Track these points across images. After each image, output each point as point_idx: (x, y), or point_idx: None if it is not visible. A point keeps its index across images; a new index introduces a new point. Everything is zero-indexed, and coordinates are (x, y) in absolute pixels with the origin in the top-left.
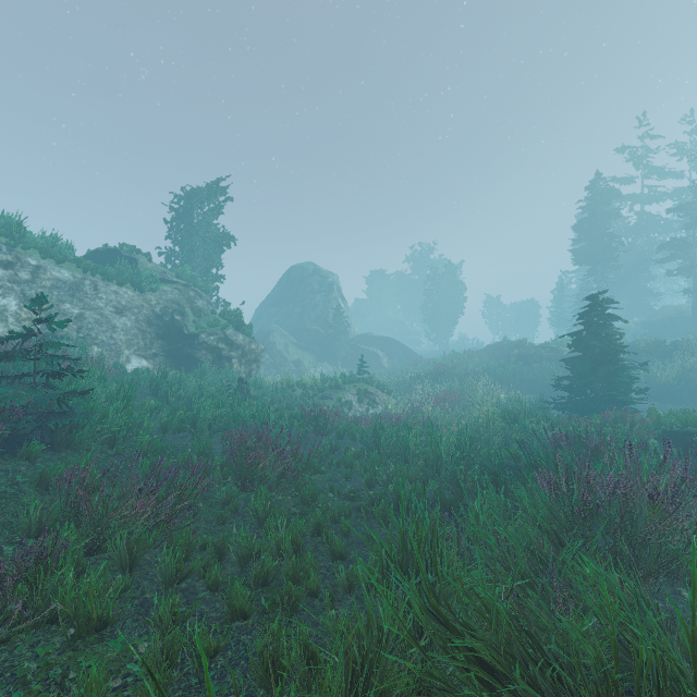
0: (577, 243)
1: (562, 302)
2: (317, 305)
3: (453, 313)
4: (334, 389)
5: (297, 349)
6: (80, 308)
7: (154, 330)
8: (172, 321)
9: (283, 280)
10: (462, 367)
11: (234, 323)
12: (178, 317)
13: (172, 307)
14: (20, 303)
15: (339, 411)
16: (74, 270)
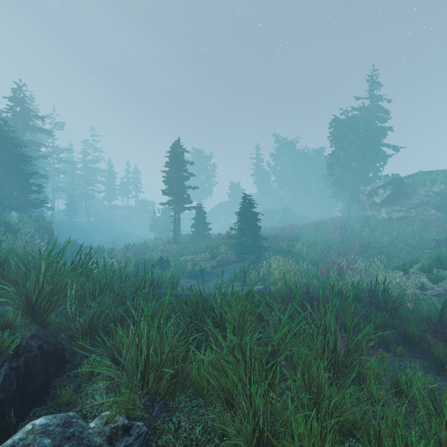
0: None
1: None
2: None
3: None
4: None
5: None
6: None
7: None
8: None
9: None
10: None
11: None
12: None
13: None
14: None
15: None
16: None
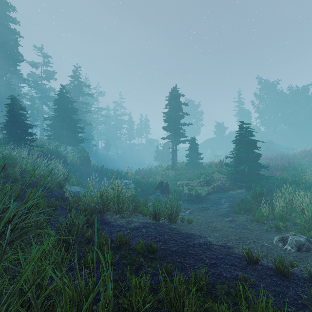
0: None
1: None
2: None
3: None
4: None
5: None
6: None
7: None
8: None
9: None
10: None
11: None
12: None
13: None
14: None
15: None
16: None
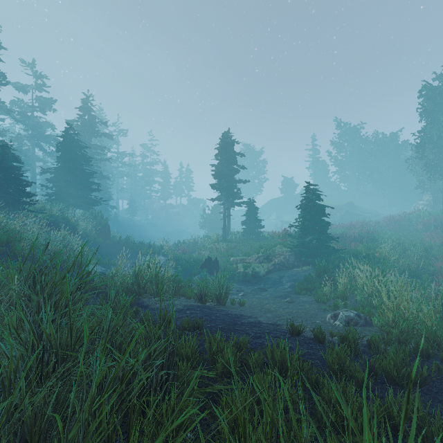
0: None
1: None
2: None
3: None
4: None
5: None
6: None
7: None
8: None
9: None
10: None
11: None
12: None
13: None
14: None
15: None
16: None
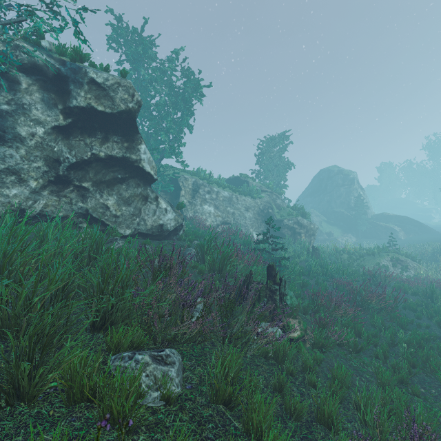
0: None
1: None
2: (341, 194)
3: None
4: (371, 256)
5: (328, 224)
6: (233, 209)
7: (260, 218)
8: (268, 213)
9: (315, 179)
10: None
11: (300, 213)
12: (270, 210)
13: (267, 205)
14: (214, 209)
15: (378, 271)
16: (228, 191)
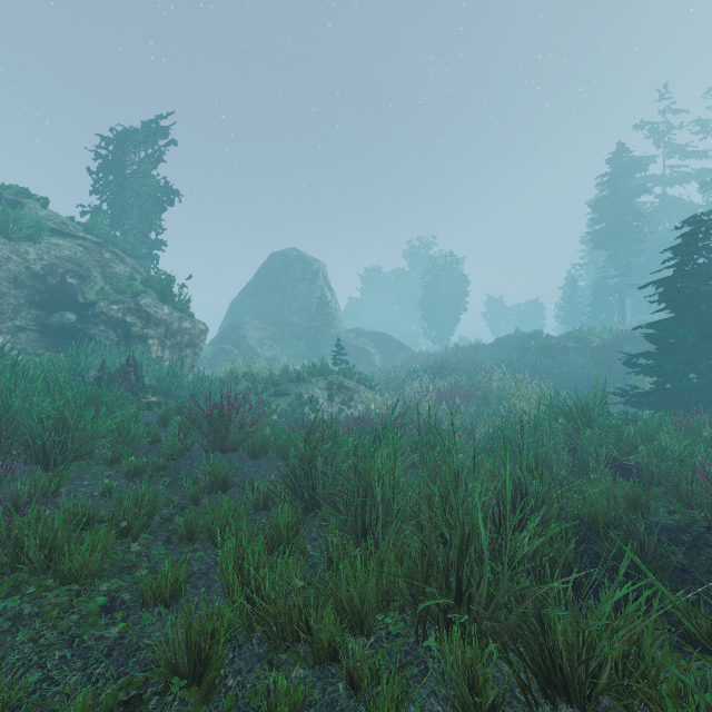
0: (597, 224)
1: (574, 296)
2: (299, 295)
3: (455, 309)
4: (297, 382)
5: (274, 344)
6: None
7: (24, 294)
8: (62, 285)
9: (263, 269)
10: (468, 362)
11: (158, 292)
12: (72, 280)
13: (65, 266)
14: None
15: (296, 411)
16: None
